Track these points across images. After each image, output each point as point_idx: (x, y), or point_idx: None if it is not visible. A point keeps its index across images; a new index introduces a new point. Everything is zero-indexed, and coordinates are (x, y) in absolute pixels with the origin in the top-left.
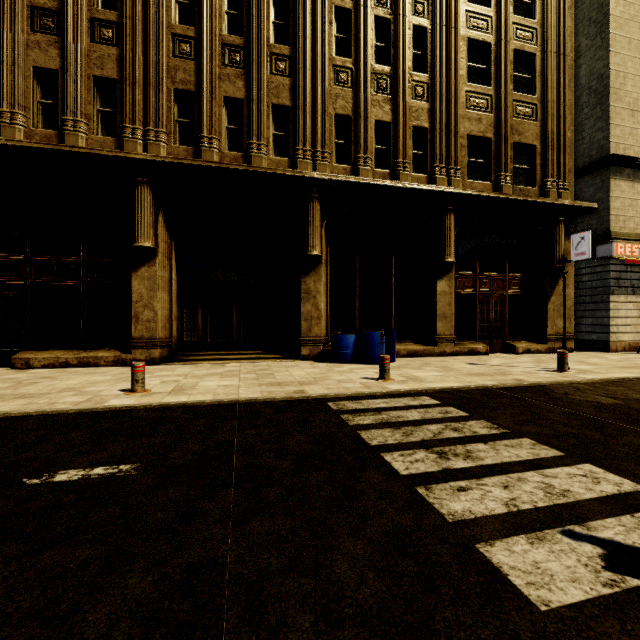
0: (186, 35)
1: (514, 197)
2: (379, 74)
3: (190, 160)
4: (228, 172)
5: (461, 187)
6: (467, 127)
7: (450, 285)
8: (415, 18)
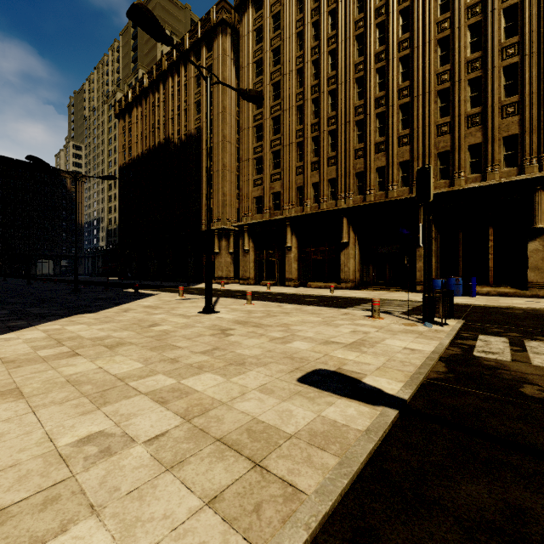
0: (360, 148)
1: None
2: (472, 115)
3: (360, 203)
4: (376, 204)
5: None
6: None
7: (543, 244)
8: (505, 62)
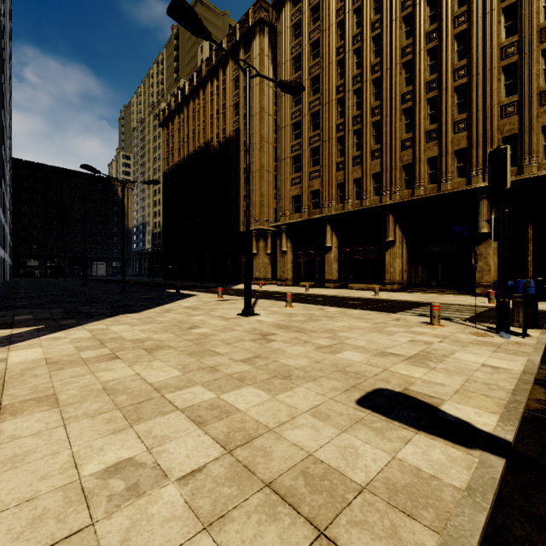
0: (408, 138)
1: None
2: None
3: (408, 198)
4: (426, 198)
5: None
6: None
7: None
8: None
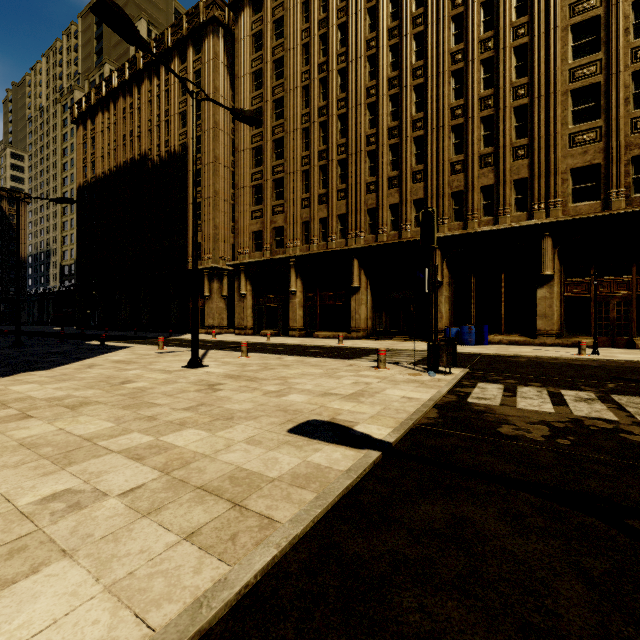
0: (372, 182)
1: (619, 211)
2: (485, 154)
3: (372, 243)
4: (388, 245)
5: (560, 214)
6: (570, 163)
7: (551, 292)
8: (515, 102)
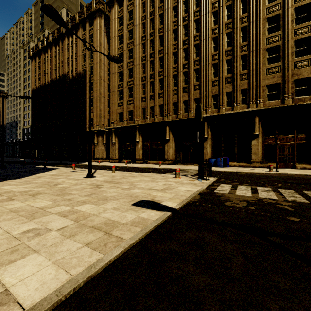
0: (175, 89)
1: (288, 105)
2: (228, 77)
3: (175, 119)
4: (183, 120)
5: (262, 106)
6: (266, 82)
7: (258, 142)
8: (242, 53)
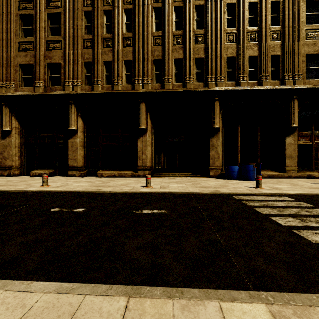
0: (158, 35)
1: None
2: (251, 32)
3: (160, 89)
4: (176, 92)
5: (302, 84)
6: (306, 50)
7: (294, 139)
8: None
